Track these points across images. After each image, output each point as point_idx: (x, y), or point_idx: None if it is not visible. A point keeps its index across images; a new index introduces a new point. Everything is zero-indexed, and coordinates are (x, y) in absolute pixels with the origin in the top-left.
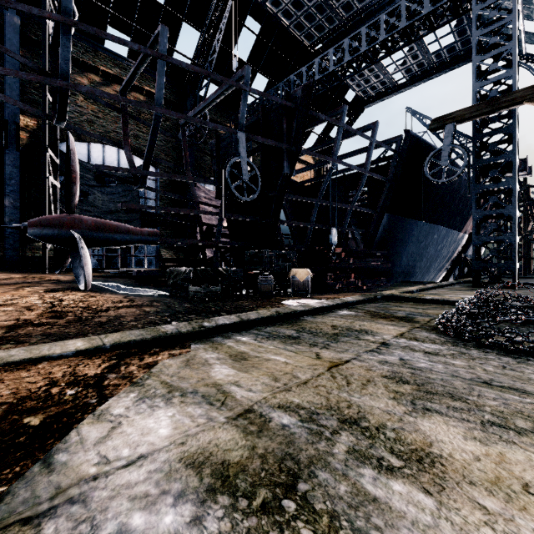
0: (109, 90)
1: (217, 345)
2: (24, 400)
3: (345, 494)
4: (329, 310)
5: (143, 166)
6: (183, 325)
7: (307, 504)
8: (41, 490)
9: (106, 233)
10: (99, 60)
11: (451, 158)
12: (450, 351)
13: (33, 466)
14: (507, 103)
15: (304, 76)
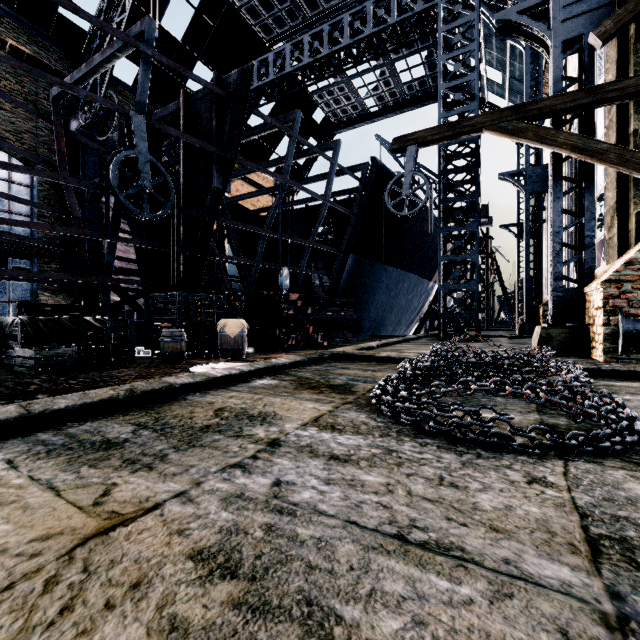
0: None
1: None
2: None
3: None
4: (241, 380)
5: None
6: None
7: None
8: None
9: None
10: None
11: (421, 198)
12: (371, 450)
13: None
14: (468, 128)
15: (256, 72)
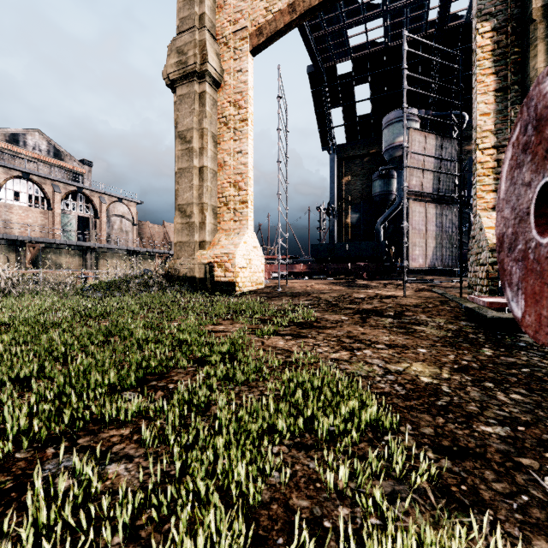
0: None
1: None
2: None
3: None
4: None
5: None
6: None
7: None
8: None
9: None
10: None
11: None
12: None
13: None
14: None
15: None
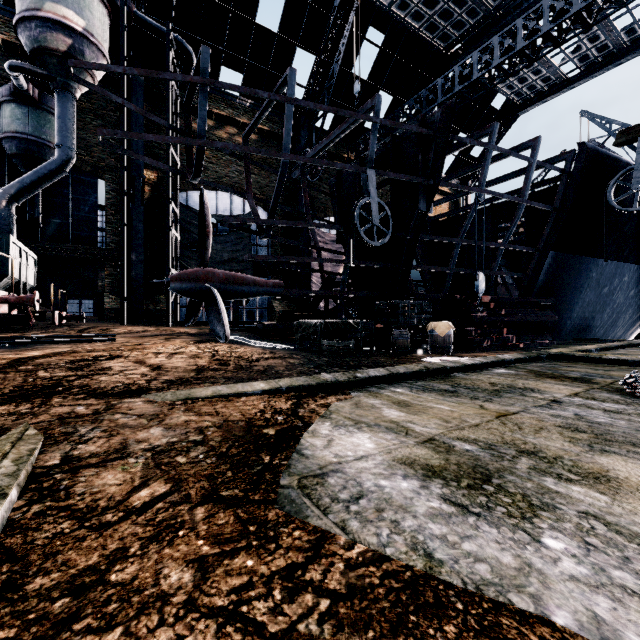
0: (222, 133)
1: (375, 394)
2: (252, 419)
3: (532, 487)
4: (482, 368)
5: (269, 215)
6: (338, 375)
7: (502, 489)
8: (309, 465)
9: (235, 285)
10: (213, 103)
11: None
12: (636, 411)
13: (293, 454)
14: None
15: (440, 89)
